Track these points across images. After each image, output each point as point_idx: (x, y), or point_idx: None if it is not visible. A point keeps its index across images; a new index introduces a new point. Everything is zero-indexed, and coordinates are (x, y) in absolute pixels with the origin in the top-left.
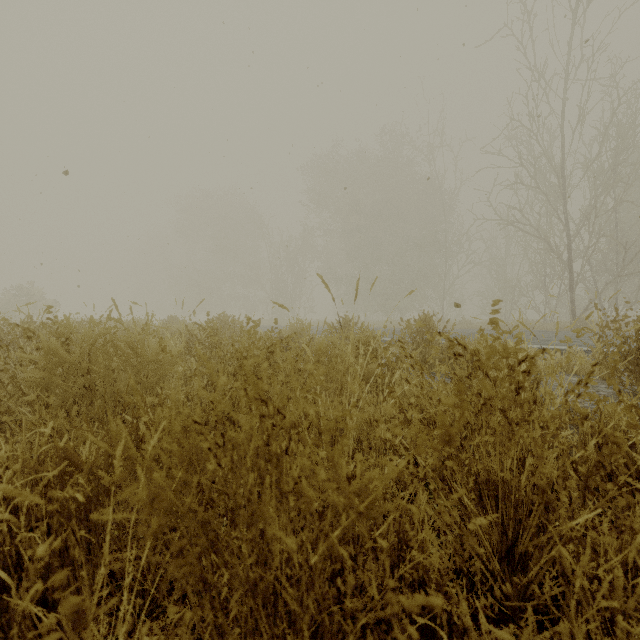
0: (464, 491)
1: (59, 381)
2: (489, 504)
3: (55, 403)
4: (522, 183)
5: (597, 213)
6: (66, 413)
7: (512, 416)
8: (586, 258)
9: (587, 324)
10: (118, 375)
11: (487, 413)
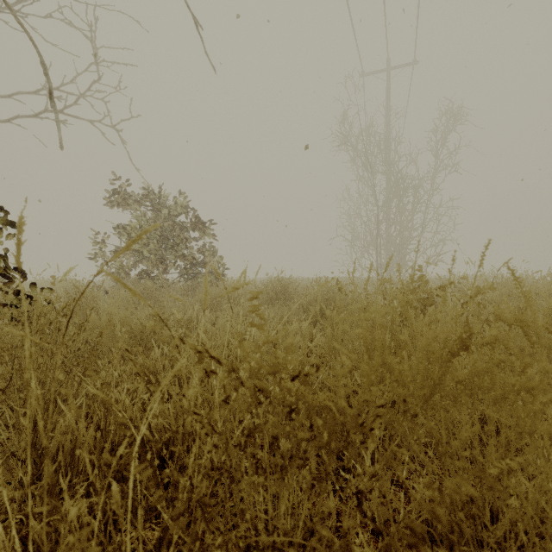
0: None
1: None
2: None
3: None
4: None
5: None
6: None
7: None
8: None
9: None
10: None
11: None
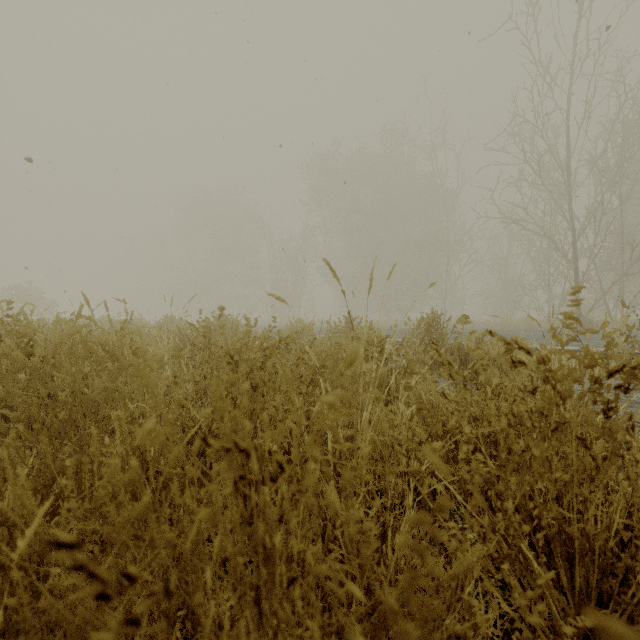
0: (553, 572)
1: (16, 390)
2: (562, 567)
3: (14, 415)
4: (526, 180)
5: (604, 210)
6: (30, 425)
7: (597, 447)
8: (592, 256)
9: (593, 324)
10: (90, 382)
11: (557, 441)
